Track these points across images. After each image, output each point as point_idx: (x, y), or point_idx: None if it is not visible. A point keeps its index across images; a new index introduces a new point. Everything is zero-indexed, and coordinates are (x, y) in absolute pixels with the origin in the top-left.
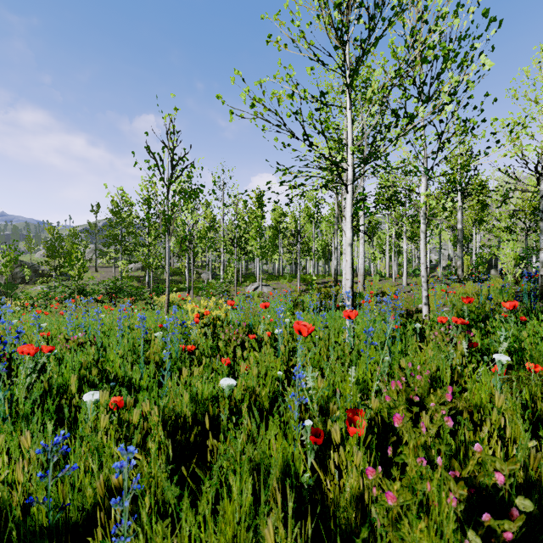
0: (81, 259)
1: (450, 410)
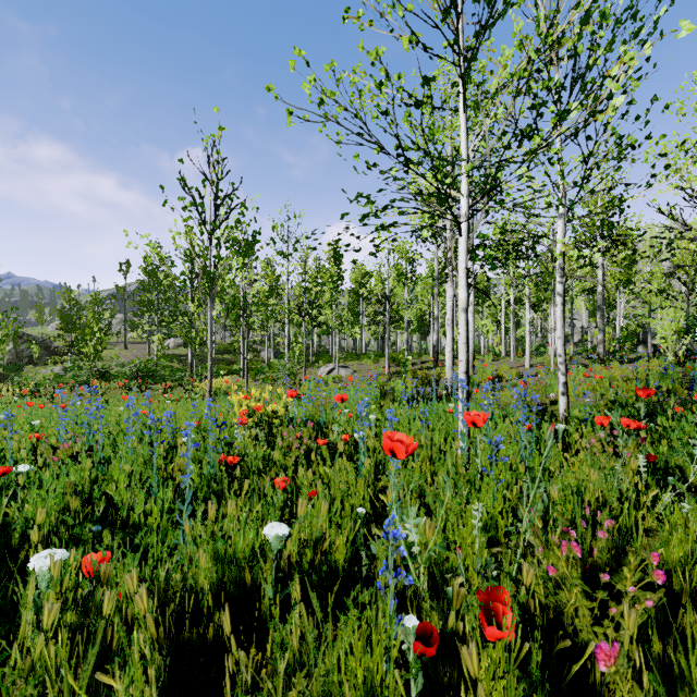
0: (97, 332)
1: (649, 584)
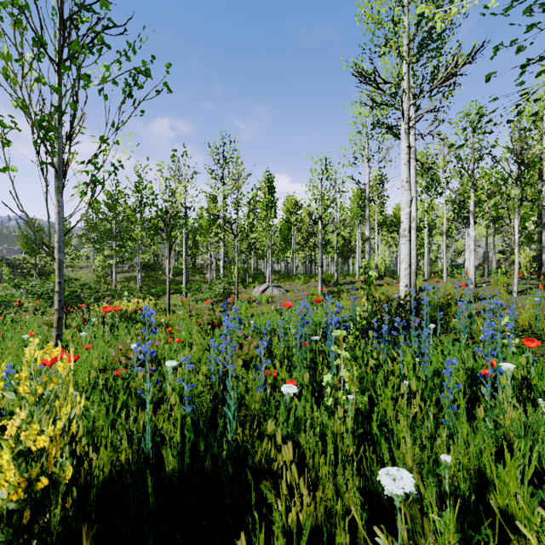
0: None
1: None
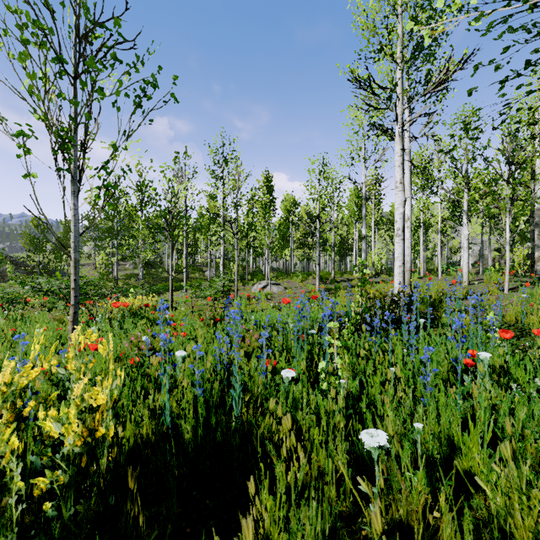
0: None
1: None
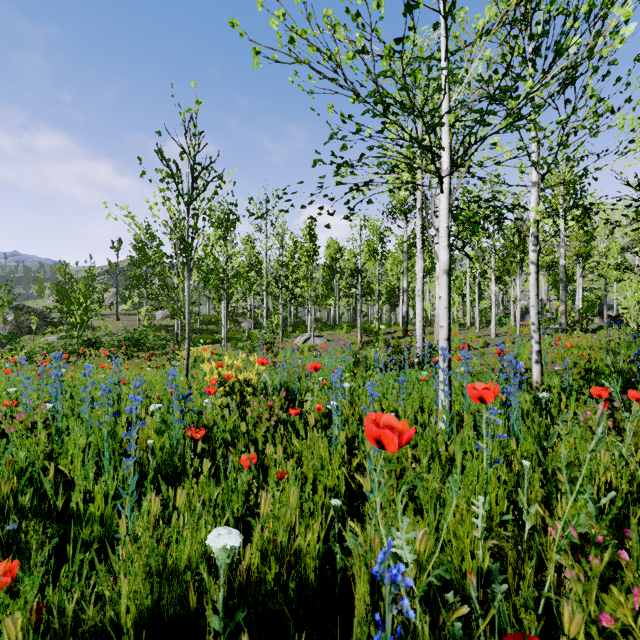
0: (83, 302)
1: None
